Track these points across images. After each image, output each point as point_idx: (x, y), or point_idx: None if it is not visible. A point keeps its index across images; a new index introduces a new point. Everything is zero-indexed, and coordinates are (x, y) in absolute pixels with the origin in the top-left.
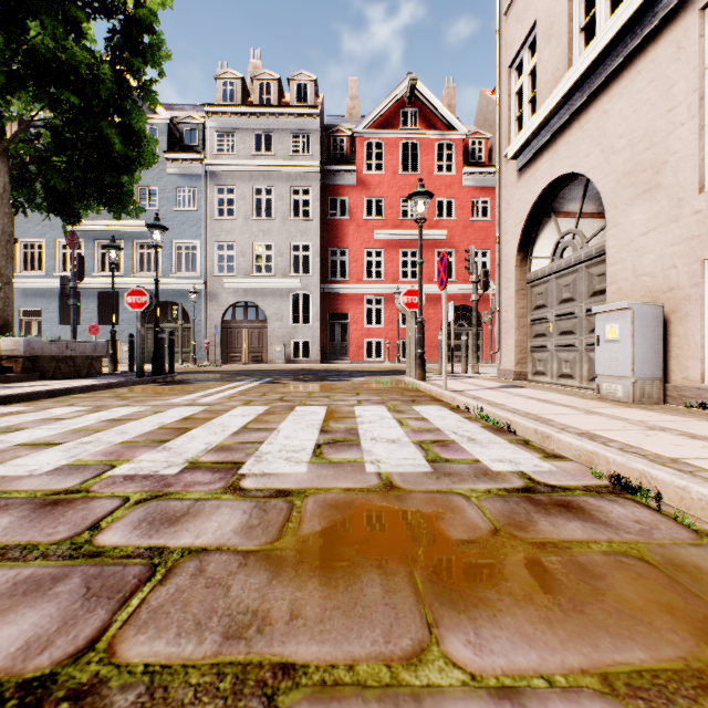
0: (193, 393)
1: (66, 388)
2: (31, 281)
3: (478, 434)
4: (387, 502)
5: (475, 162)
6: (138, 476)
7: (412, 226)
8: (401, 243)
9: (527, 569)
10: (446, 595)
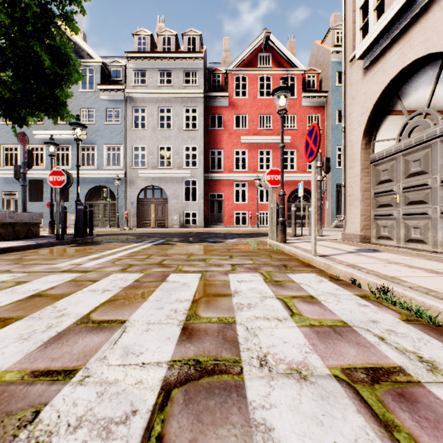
0: (88, 255)
1: None
2: (10, 172)
3: (421, 344)
4: None
5: (310, 89)
6: None
7: (266, 133)
8: (259, 146)
9: None
10: None
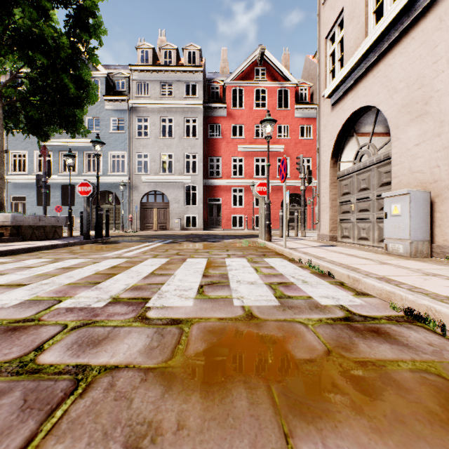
0: (120, 249)
1: (37, 247)
2: (18, 178)
3: (309, 278)
4: (249, 329)
5: (302, 101)
6: (76, 308)
7: (262, 142)
8: (254, 154)
9: (355, 384)
10: (297, 407)
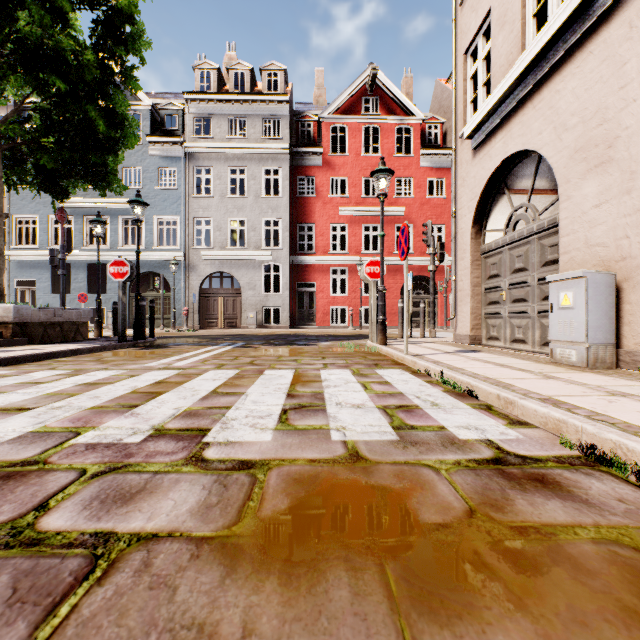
0: (169, 357)
1: (51, 352)
2: (26, 253)
3: (441, 398)
4: (354, 476)
5: (431, 144)
6: (101, 444)
7: (373, 203)
8: (363, 219)
9: (512, 563)
10: (424, 601)
